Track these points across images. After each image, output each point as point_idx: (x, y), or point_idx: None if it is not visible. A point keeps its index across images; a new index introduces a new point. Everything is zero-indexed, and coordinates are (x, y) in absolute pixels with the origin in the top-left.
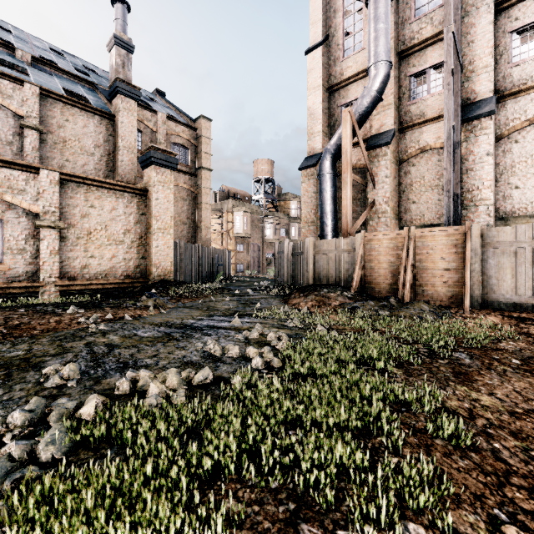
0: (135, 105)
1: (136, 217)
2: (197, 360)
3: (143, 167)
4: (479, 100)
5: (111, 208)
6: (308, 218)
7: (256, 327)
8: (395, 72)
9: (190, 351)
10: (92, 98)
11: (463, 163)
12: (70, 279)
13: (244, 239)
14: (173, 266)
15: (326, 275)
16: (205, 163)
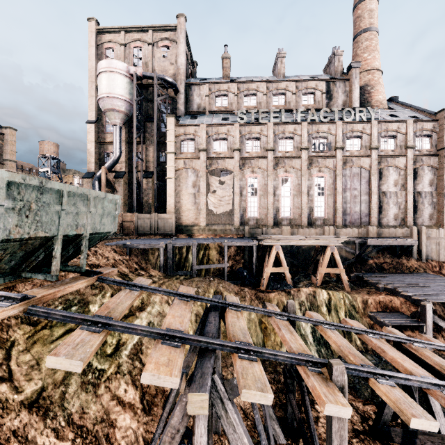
0: None
1: None
2: None
3: None
4: (150, 171)
5: None
6: None
7: None
8: (126, 149)
9: None
10: None
11: (144, 191)
12: None
13: None
14: None
15: None
16: (12, 157)
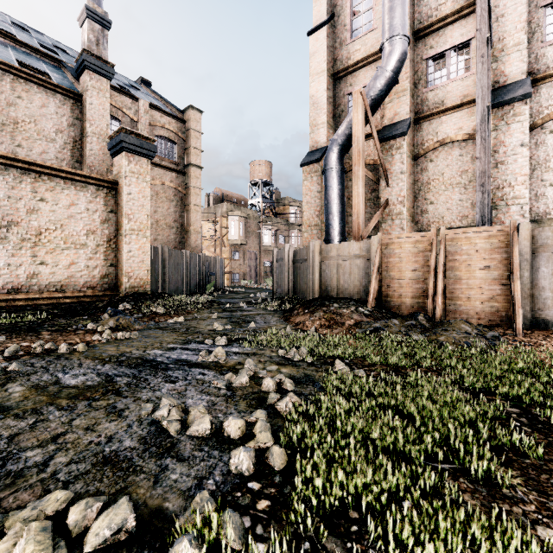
0: (107, 84)
1: (103, 215)
2: (130, 448)
3: (112, 154)
4: (509, 83)
5: (69, 202)
6: (311, 220)
7: (246, 365)
8: (411, 53)
9: (127, 423)
10: (55, 76)
11: (492, 155)
12: (11, 291)
13: (240, 246)
14: (154, 275)
15: (335, 286)
16: (195, 159)
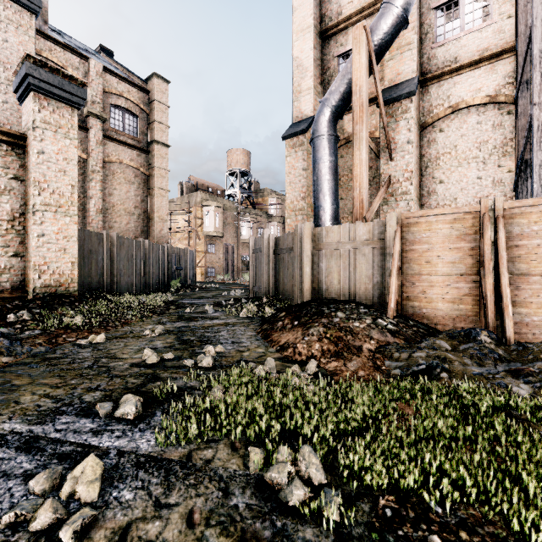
0: (31, 19)
1: (0, 182)
2: None
3: (19, 98)
4: None
5: None
6: (295, 204)
7: None
8: None
9: None
10: None
11: None
12: None
13: (216, 238)
14: (96, 270)
15: (333, 285)
16: (160, 136)
